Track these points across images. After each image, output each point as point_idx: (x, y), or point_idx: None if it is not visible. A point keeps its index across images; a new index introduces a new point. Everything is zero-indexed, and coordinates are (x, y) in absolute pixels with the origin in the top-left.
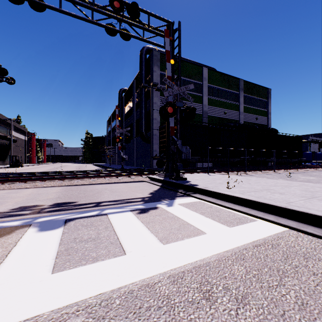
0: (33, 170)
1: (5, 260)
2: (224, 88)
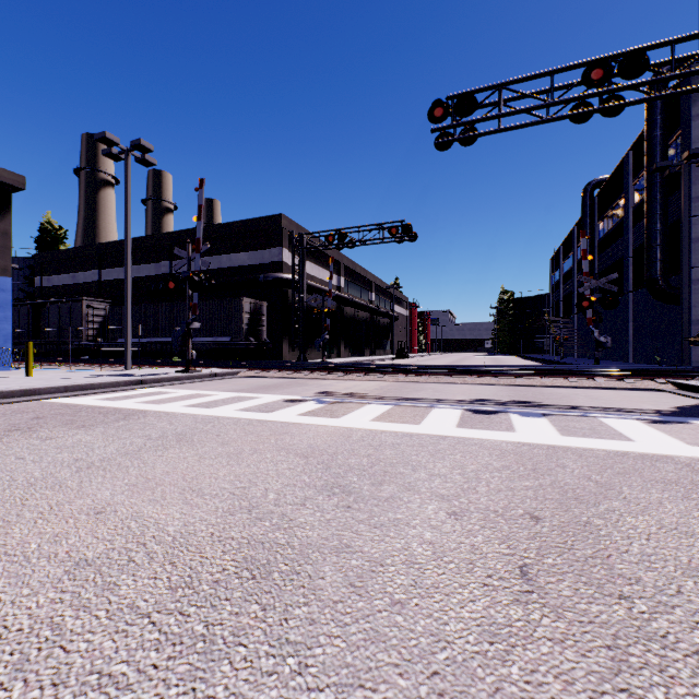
0: (429, 363)
1: (514, 425)
2: None
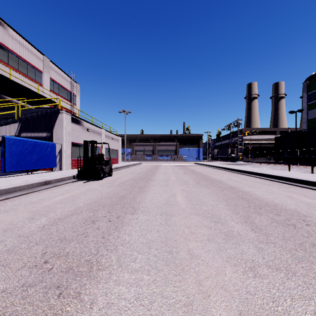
0: None
1: None
2: None
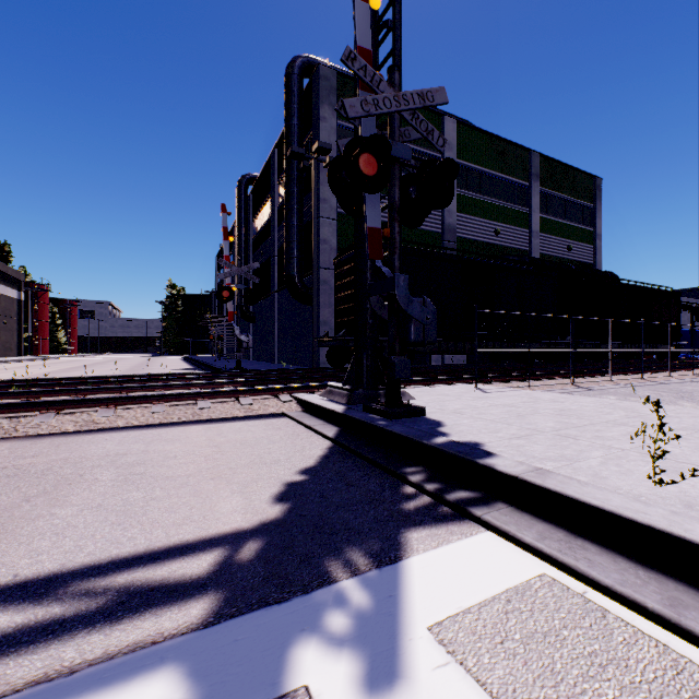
0: (8, 373)
1: None
2: (494, 172)
